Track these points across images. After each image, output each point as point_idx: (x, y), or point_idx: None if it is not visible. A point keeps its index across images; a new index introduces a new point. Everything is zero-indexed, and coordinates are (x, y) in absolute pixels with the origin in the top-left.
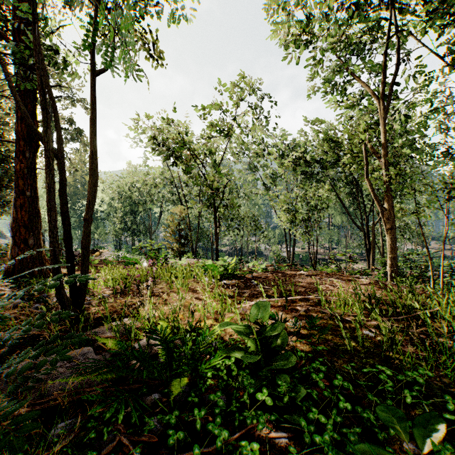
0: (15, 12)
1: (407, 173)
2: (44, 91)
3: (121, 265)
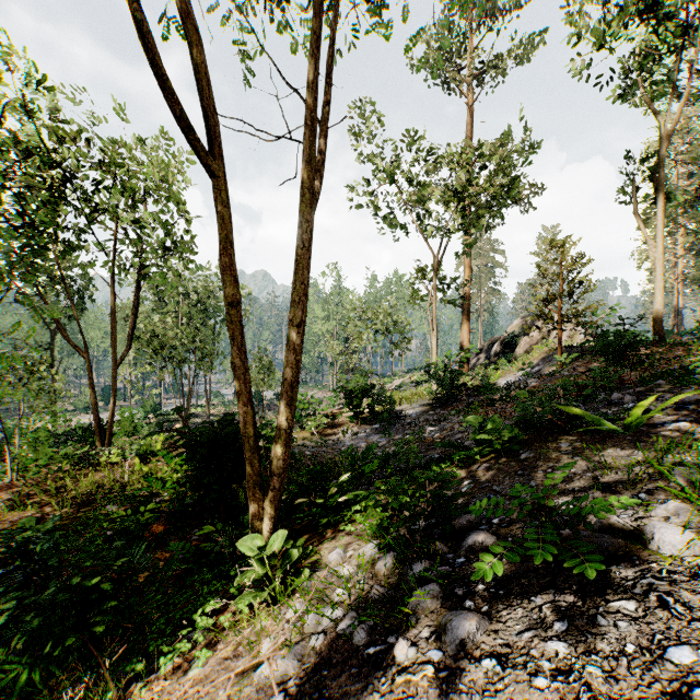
0: None
1: None
2: None
3: None
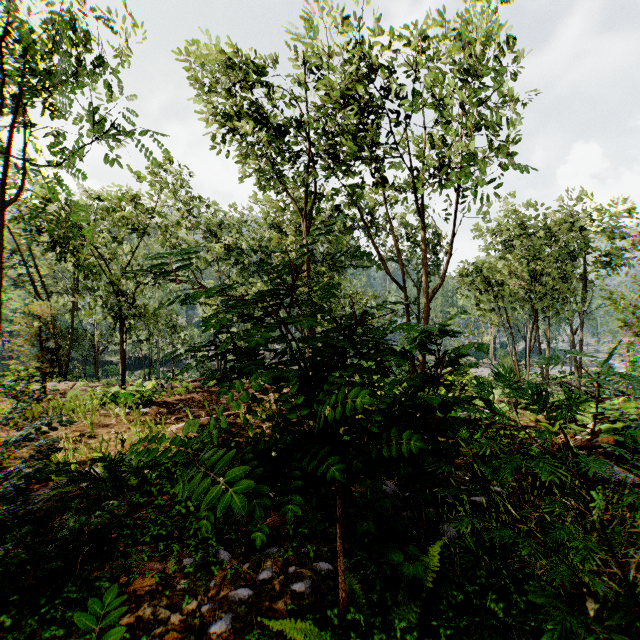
0: None
1: None
2: None
3: None
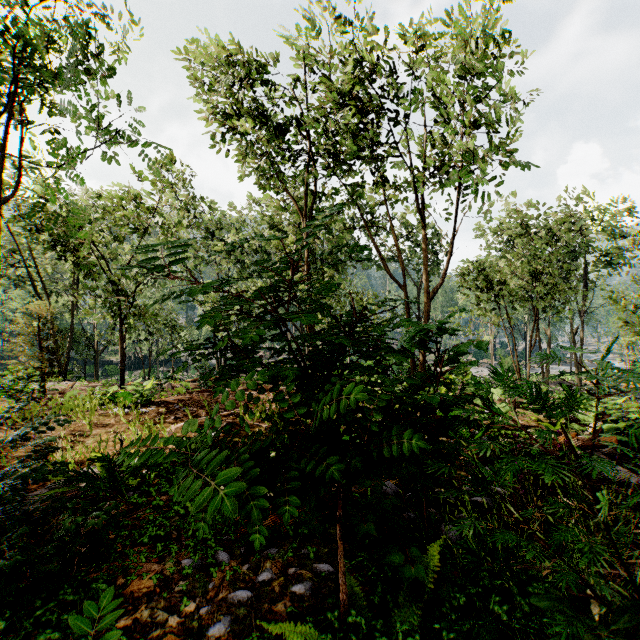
0: None
1: None
2: None
3: None
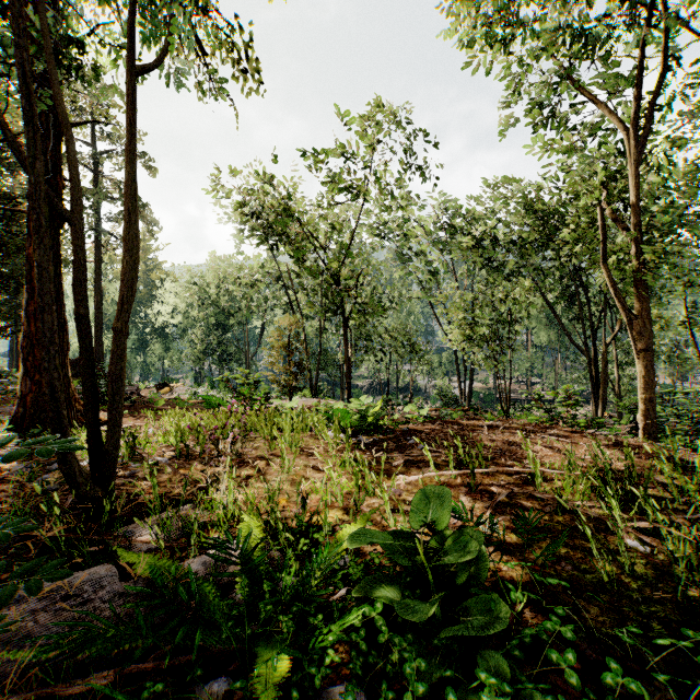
0: (27, 3)
1: (675, 254)
2: (28, 89)
3: (201, 408)
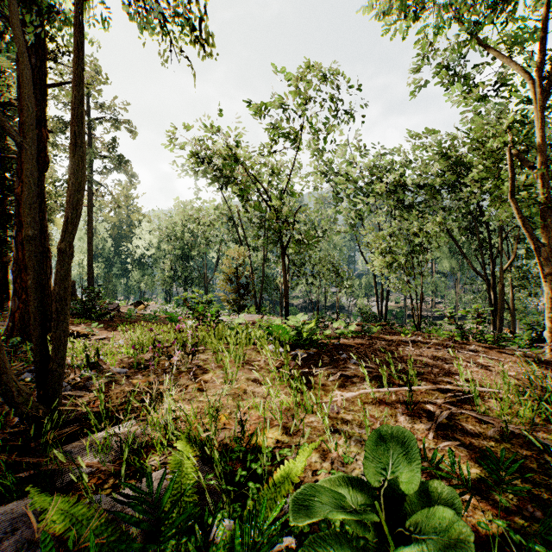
0: None
1: None
2: None
3: (167, 322)
